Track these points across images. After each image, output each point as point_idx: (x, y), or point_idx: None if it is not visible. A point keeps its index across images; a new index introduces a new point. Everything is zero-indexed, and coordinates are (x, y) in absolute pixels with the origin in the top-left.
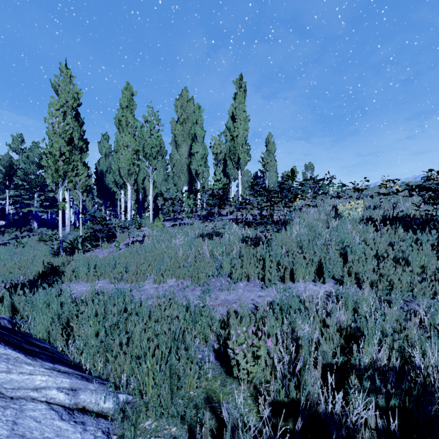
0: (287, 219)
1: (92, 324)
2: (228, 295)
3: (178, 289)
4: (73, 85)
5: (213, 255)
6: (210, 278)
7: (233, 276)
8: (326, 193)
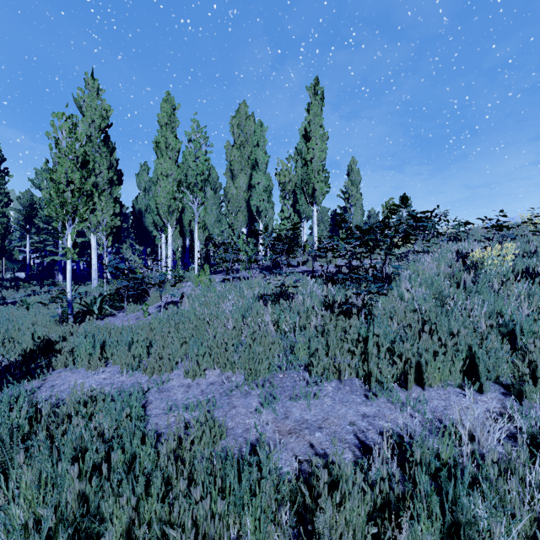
0: (390, 273)
1: (24, 505)
2: (307, 409)
3: (222, 390)
4: (102, 100)
5: (280, 329)
6: (276, 372)
7: (314, 370)
8: (444, 234)
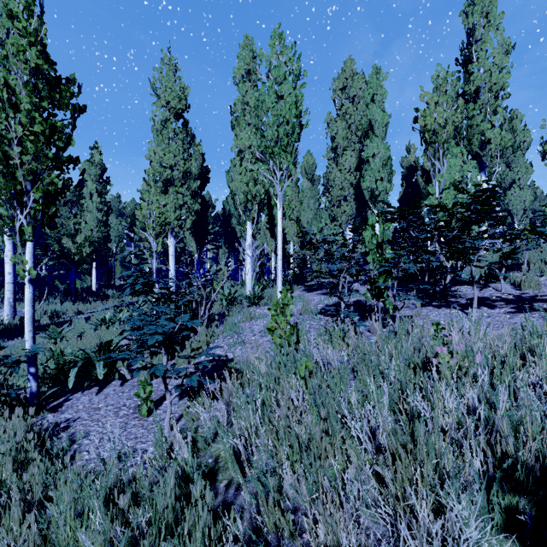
0: None
1: None
2: None
3: None
4: (179, 80)
5: None
6: None
7: None
8: None
